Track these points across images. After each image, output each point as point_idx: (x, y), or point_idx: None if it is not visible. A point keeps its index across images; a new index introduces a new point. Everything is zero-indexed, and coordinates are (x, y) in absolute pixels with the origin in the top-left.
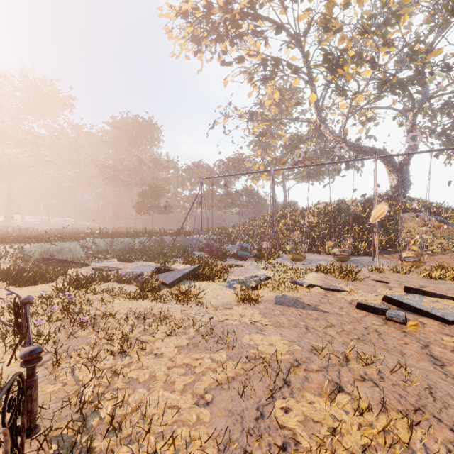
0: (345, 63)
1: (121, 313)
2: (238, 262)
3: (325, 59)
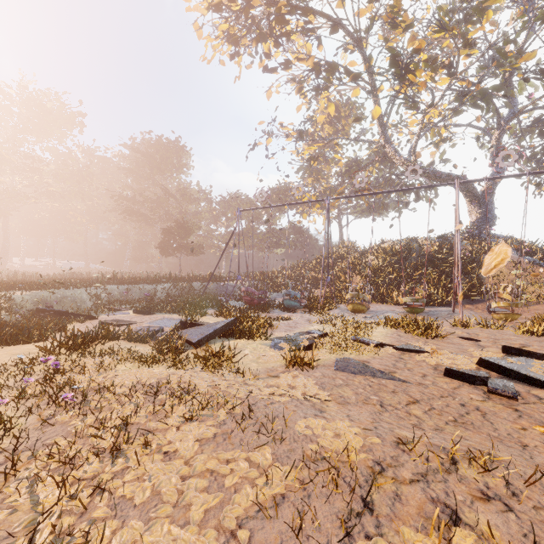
0: (418, 67)
1: (125, 385)
2: (285, 314)
3: (392, 62)
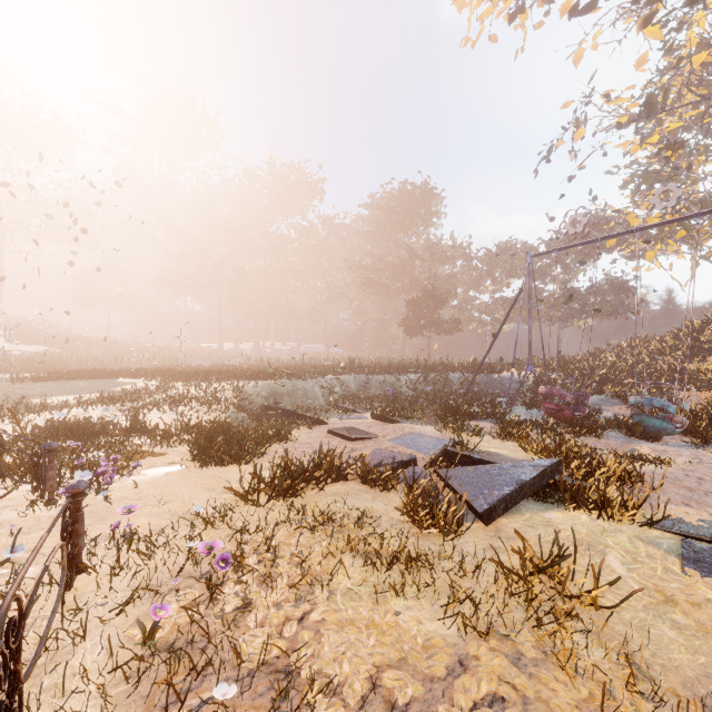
0: None
1: (342, 680)
2: (640, 444)
3: None
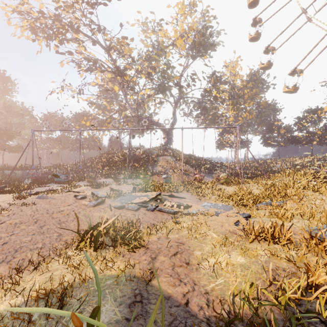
0: (127, 75)
1: None
2: (54, 185)
3: (117, 69)
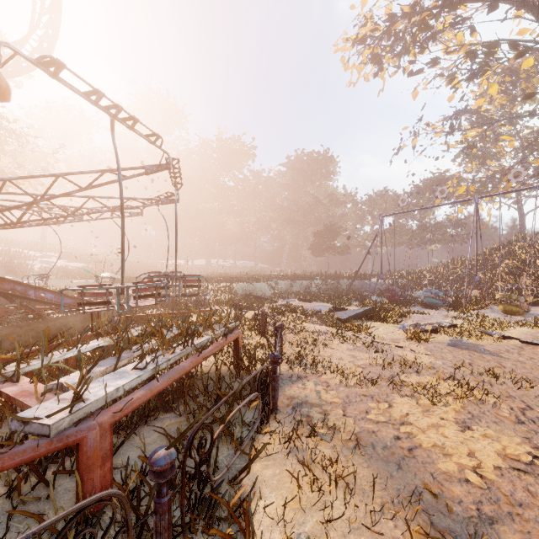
0: None
1: (309, 330)
2: (425, 310)
3: None
